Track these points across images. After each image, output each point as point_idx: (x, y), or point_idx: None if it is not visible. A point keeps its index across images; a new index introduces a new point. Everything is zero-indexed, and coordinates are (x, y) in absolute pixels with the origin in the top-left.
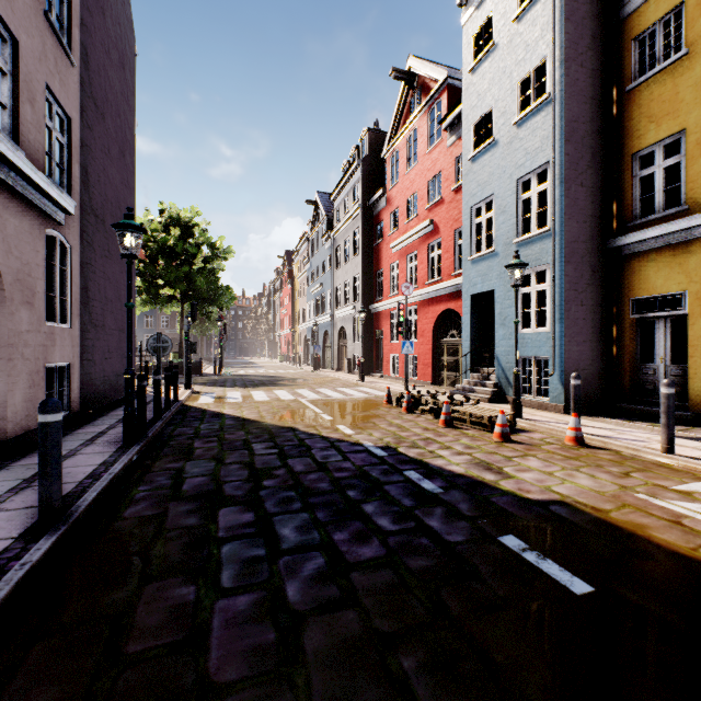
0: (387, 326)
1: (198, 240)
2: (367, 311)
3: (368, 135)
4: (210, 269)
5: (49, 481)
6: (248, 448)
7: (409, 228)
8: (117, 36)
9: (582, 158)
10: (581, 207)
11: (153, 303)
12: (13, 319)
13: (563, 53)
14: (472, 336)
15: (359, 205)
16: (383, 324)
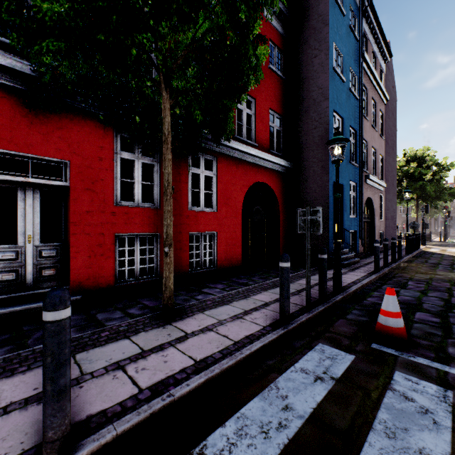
0: None
1: (428, 164)
2: None
3: None
4: (436, 180)
5: (399, 251)
6: (452, 260)
7: None
8: (391, 106)
9: None
10: None
11: (399, 203)
12: (375, 220)
13: None
14: None
15: None
16: None
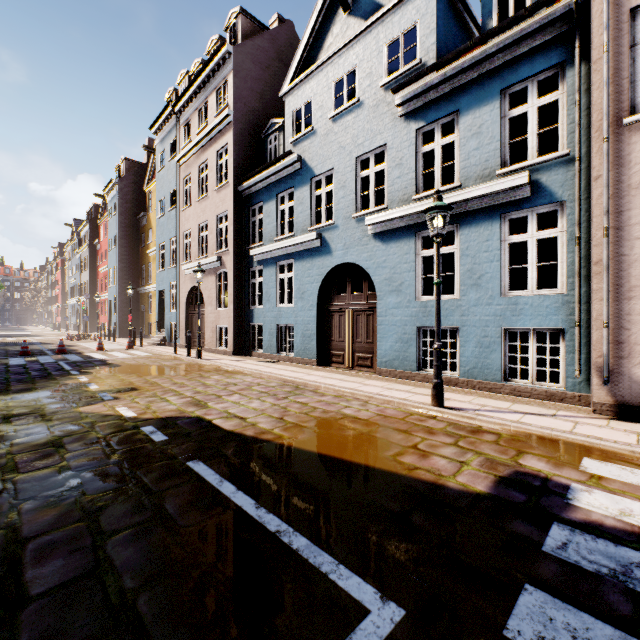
0: (101, 308)
1: None
2: (93, 299)
3: (95, 207)
4: None
5: None
6: None
7: (105, 264)
8: None
9: (126, 266)
10: (126, 280)
11: None
12: None
13: (119, 236)
14: (111, 315)
15: (88, 244)
16: (100, 307)
